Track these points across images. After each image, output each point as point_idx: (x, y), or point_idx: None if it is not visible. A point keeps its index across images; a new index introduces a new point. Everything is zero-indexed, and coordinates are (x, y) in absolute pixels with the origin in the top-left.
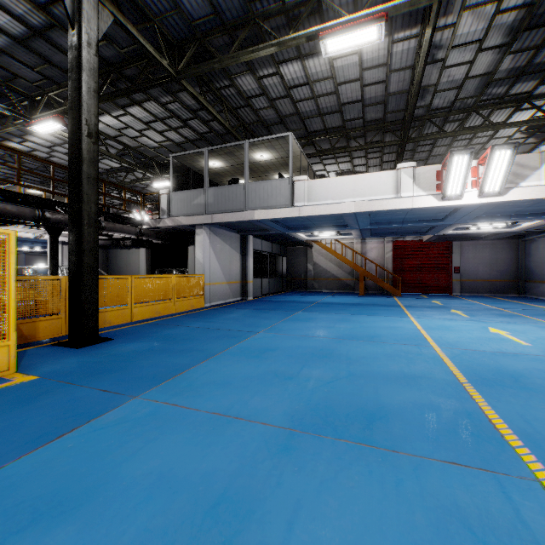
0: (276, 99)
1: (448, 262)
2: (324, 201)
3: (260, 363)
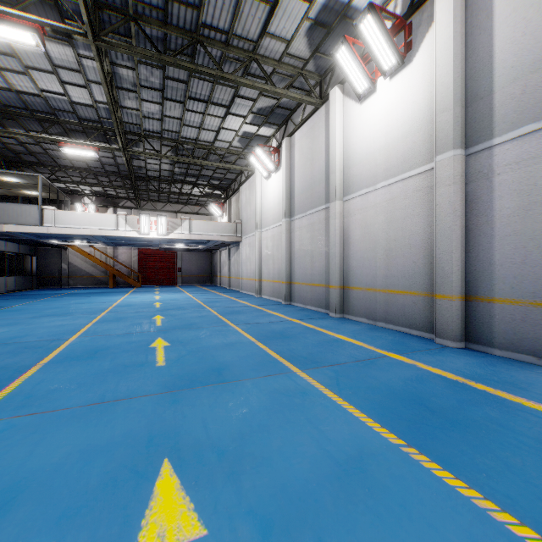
0: (26, 143)
1: (175, 264)
2: (69, 225)
3: (19, 312)
